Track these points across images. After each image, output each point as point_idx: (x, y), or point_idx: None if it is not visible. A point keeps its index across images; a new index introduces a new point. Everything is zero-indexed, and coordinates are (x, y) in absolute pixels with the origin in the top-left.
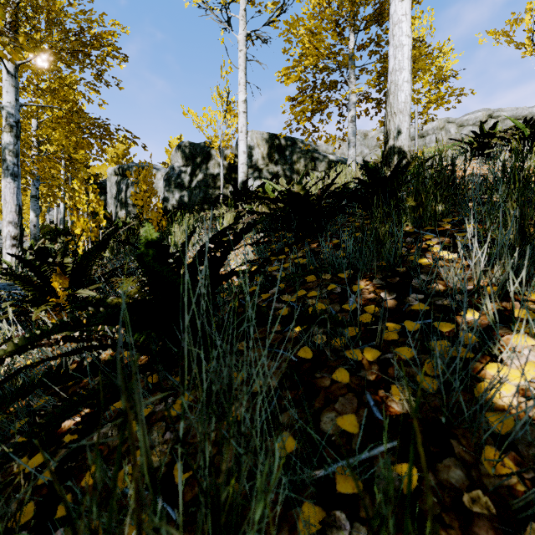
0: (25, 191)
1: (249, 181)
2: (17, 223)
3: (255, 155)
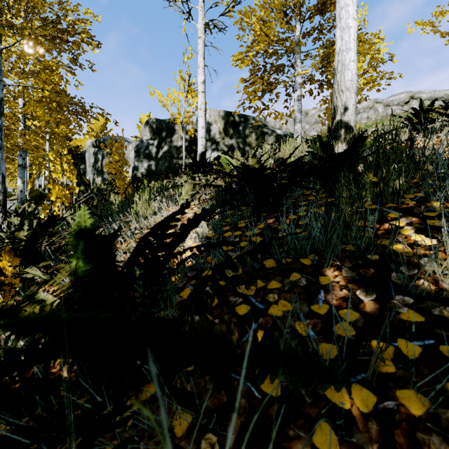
0: (14, 160)
1: (208, 153)
2: (1, 190)
3: (213, 130)
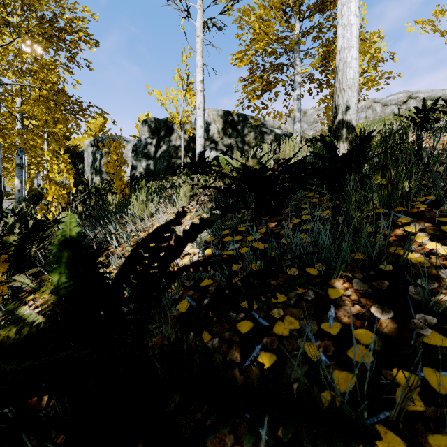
0: (11, 160)
1: (206, 152)
2: None
3: (211, 130)
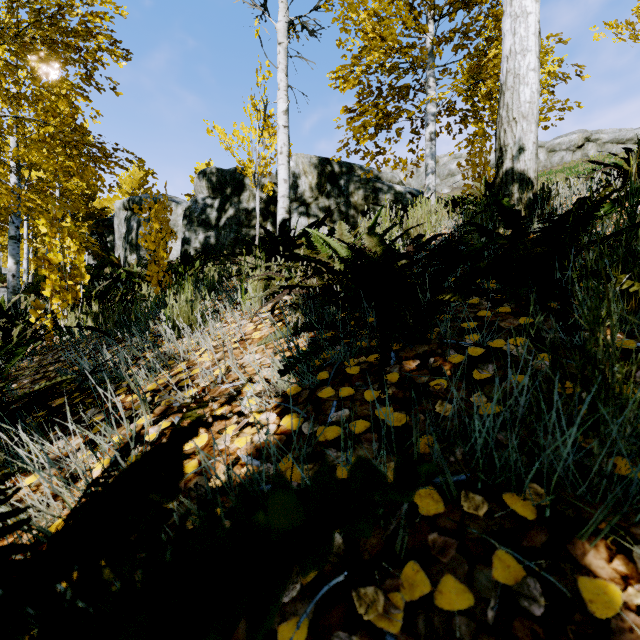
0: (4, 230)
1: (293, 219)
2: None
3: (301, 185)
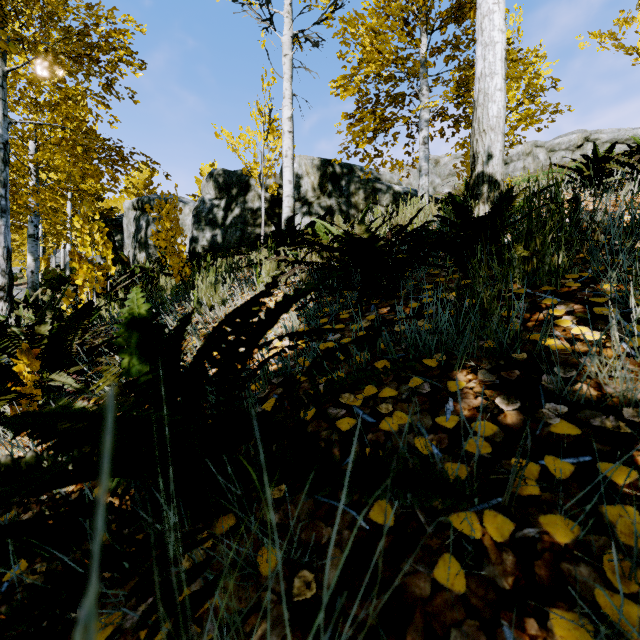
0: (22, 229)
1: (296, 218)
2: (5, 270)
3: (304, 186)
